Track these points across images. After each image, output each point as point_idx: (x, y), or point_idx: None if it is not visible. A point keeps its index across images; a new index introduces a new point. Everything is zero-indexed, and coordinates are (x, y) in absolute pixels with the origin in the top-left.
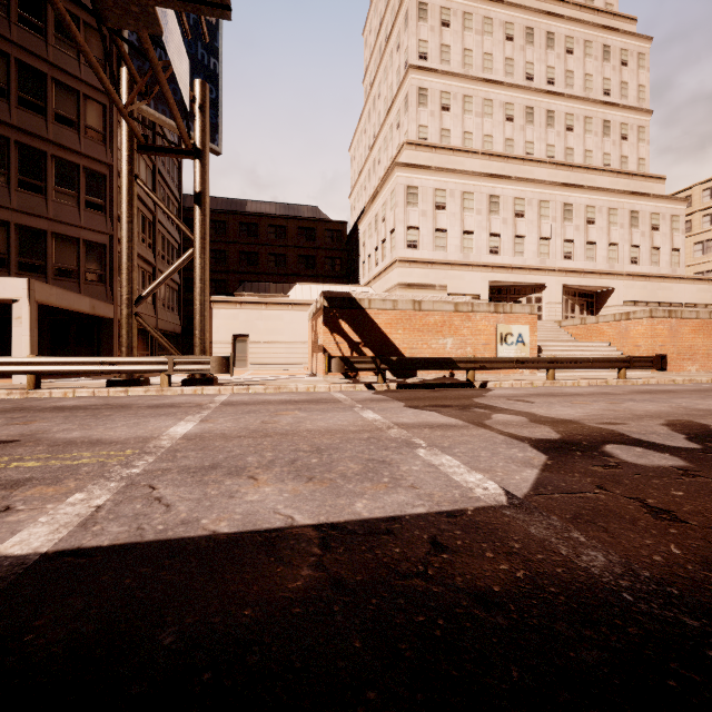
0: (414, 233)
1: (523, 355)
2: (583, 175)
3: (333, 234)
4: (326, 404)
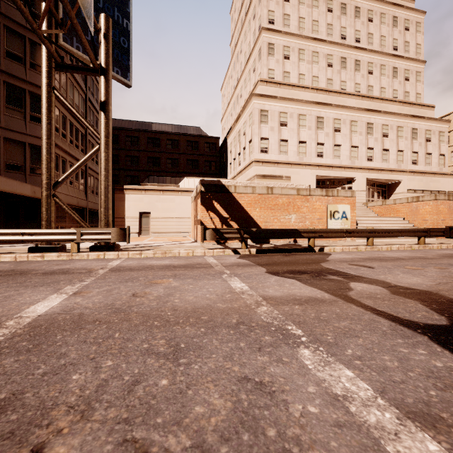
0: (265, 142)
1: (346, 227)
2: (380, 104)
3: (210, 145)
4: (199, 270)
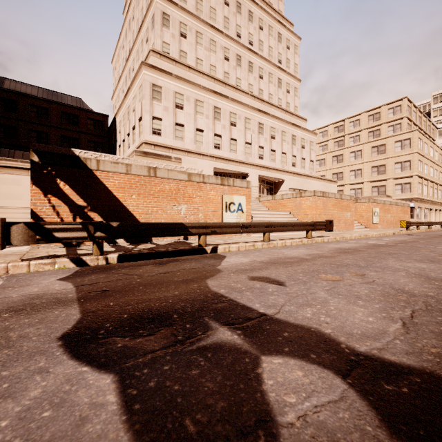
0: (158, 123)
1: (242, 220)
2: (268, 108)
3: (95, 122)
4: None
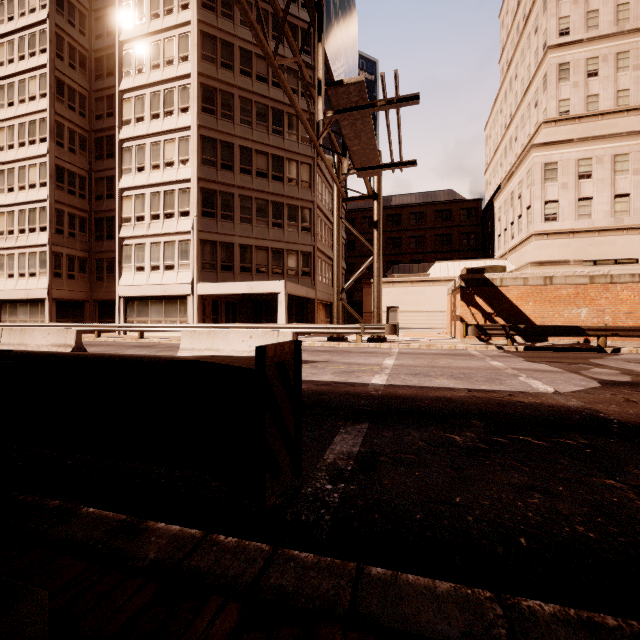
0: (552, 206)
1: None
2: None
3: (468, 211)
4: (465, 356)
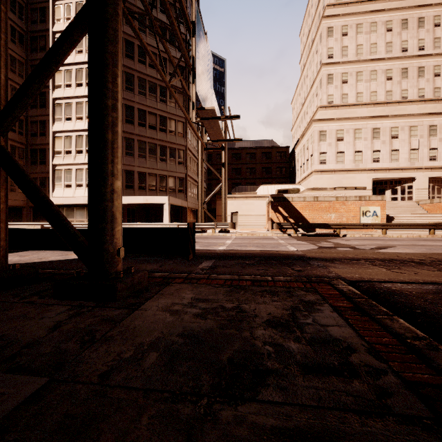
0: (324, 155)
1: (376, 222)
2: None
3: (281, 154)
4: (269, 239)
